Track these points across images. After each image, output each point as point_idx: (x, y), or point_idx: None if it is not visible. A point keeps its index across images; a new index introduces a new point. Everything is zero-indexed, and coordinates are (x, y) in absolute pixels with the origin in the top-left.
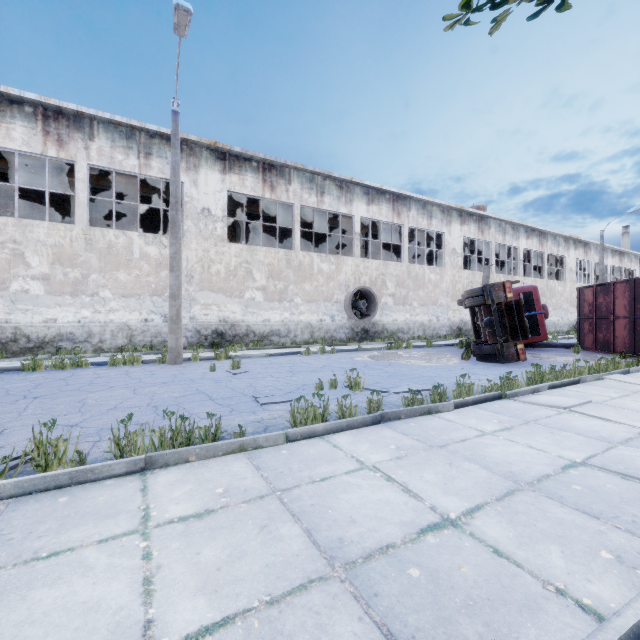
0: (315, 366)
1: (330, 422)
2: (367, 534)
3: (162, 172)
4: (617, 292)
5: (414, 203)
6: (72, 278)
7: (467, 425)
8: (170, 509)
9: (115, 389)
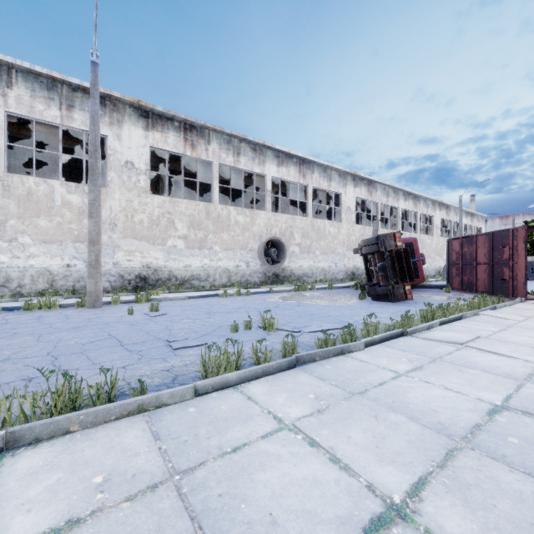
0: (231, 307)
1: (244, 370)
2: None
3: (85, 124)
4: (479, 243)
5: (317, 167)
6: None
7: (380, 365)
8: (13, 524)
9: (17, 336)
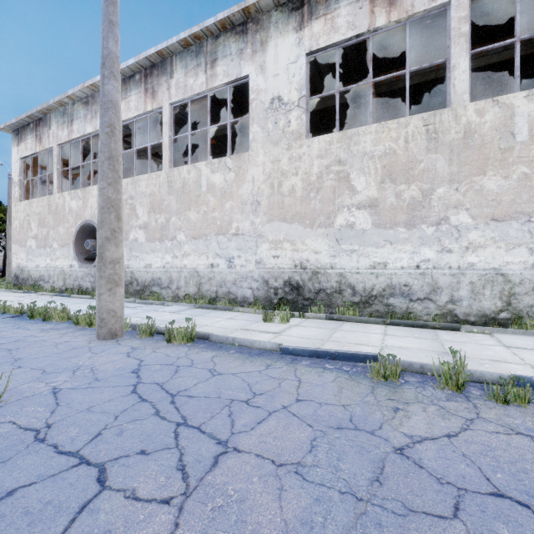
0: None
1: None
2: None
3: (227, 75)
4: None
5: None
6: (160, 224)
7: None
8: None
9: None
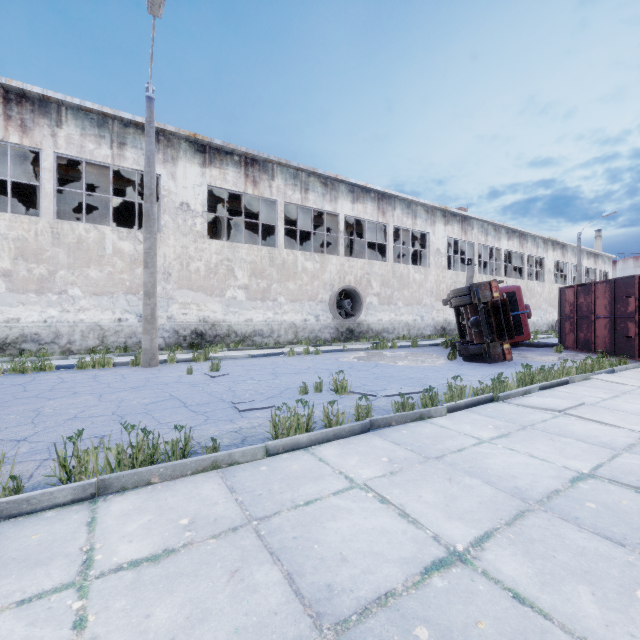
0: (299, 368)
1: (315, 432)
2: (361, 577)
3: (137, 163)
4: (598, 292)
5: (399, 202)
6: (37, 274)
7: (462, 432)
8: (120, 550)
9: (78, 395)
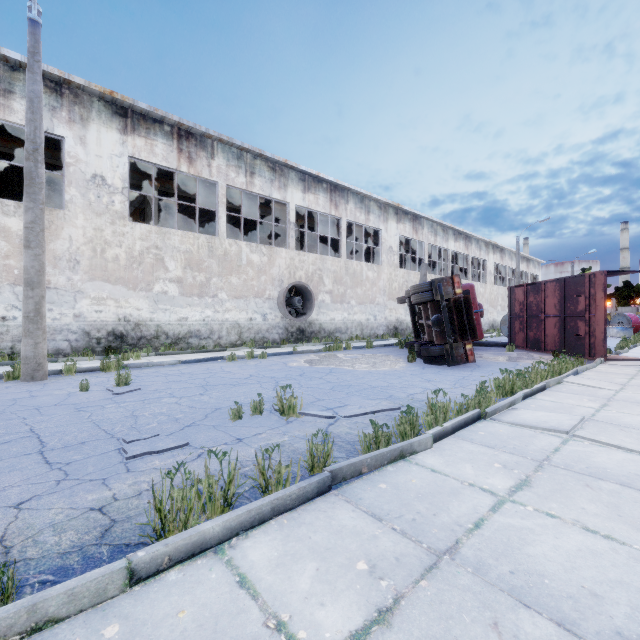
0: (238, 376)
1: (238, 510)
2: None
3: None
4: (547, 291)
5: (352, 196)
6: None
7: (465, 480)
8: None
9: None
